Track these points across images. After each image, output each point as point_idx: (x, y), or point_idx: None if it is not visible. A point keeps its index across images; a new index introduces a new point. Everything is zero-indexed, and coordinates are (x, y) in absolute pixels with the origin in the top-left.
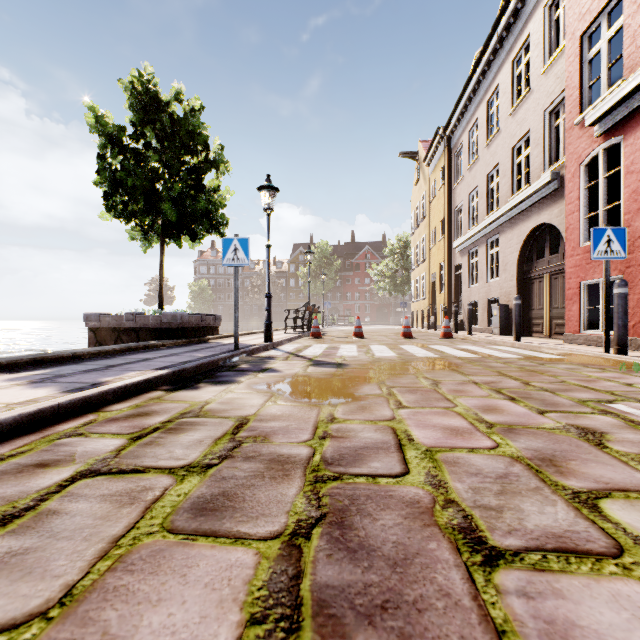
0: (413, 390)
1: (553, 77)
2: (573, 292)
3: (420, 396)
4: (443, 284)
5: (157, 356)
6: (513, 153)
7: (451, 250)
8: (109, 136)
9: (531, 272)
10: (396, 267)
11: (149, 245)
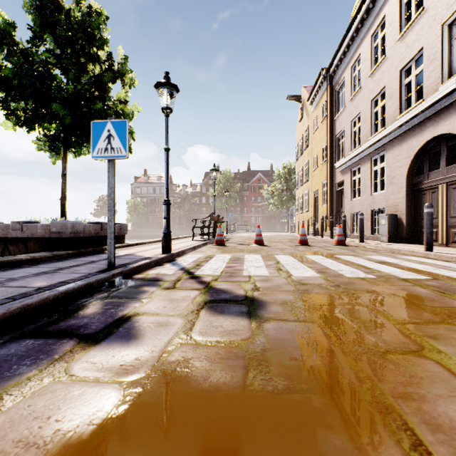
0: None
1: None
2: None
3: None
4: (325, 199)
5: None
6: (401, 75)
7: (332, 170)
8: None
9: (422, 183)
10: (282, 188)
11: (57, 156)
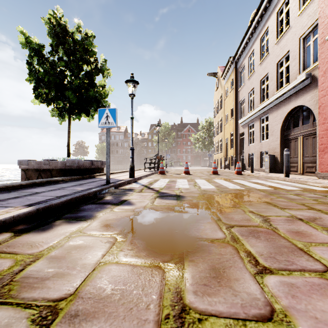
0: (253, 231)
1: (306, 16)
2: (325, 146)
3: (267, 243)
4: (232, 144)
5: (47, 190)
6: (277, 66)
7: (237, 125)
8: (34, 50)
9: (289, 135)
10: (205, 136)
11: (63, 119)
